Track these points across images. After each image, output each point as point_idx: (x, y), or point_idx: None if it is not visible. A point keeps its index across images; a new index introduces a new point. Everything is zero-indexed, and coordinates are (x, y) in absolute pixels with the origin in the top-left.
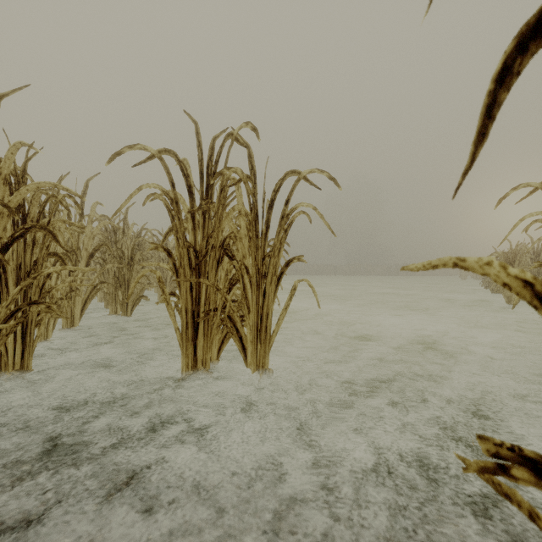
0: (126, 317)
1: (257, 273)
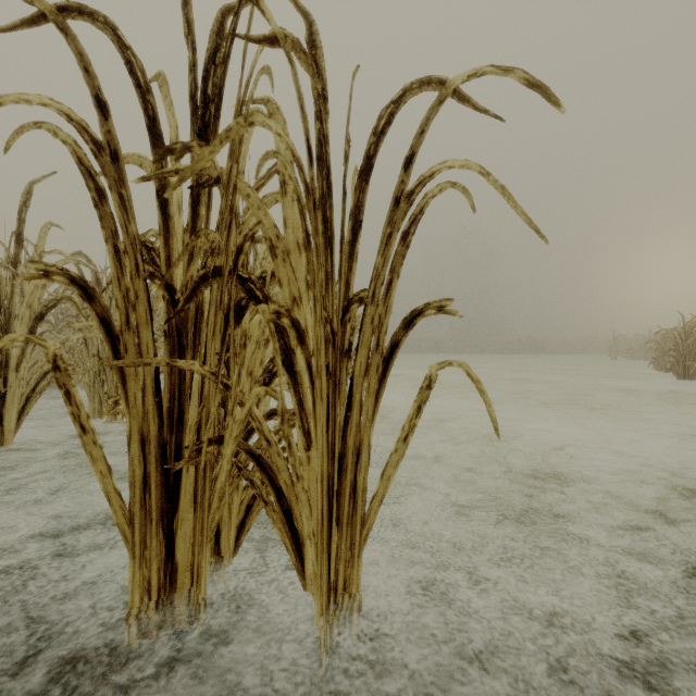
0: (114, 422)
1: (331, 343)
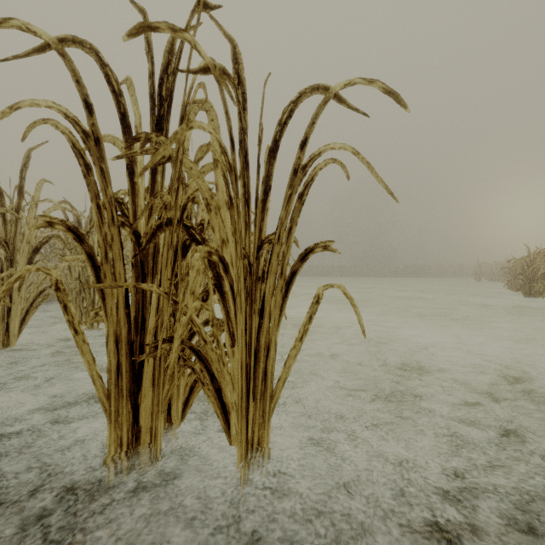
0: (91, 329)
1: (248, 271)
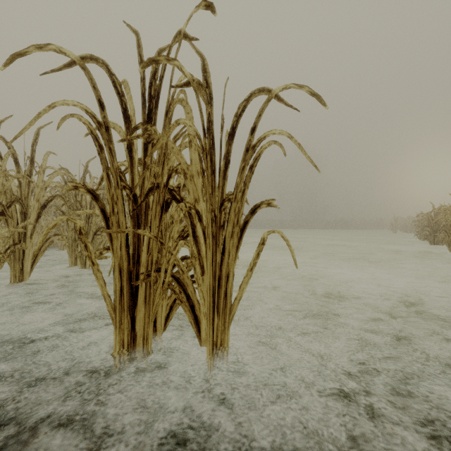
0: (84, 269)
1: (214, 221)
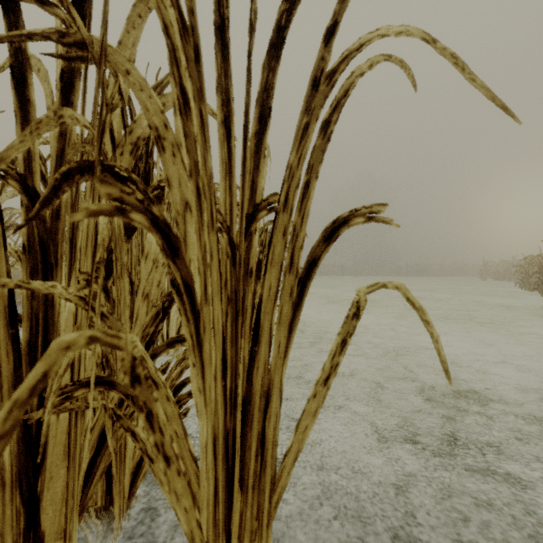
0: None
1: (230, 258)
